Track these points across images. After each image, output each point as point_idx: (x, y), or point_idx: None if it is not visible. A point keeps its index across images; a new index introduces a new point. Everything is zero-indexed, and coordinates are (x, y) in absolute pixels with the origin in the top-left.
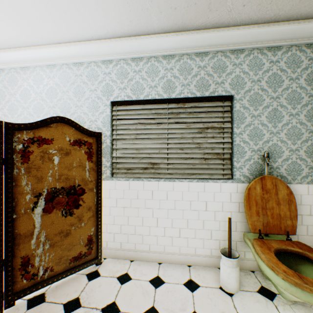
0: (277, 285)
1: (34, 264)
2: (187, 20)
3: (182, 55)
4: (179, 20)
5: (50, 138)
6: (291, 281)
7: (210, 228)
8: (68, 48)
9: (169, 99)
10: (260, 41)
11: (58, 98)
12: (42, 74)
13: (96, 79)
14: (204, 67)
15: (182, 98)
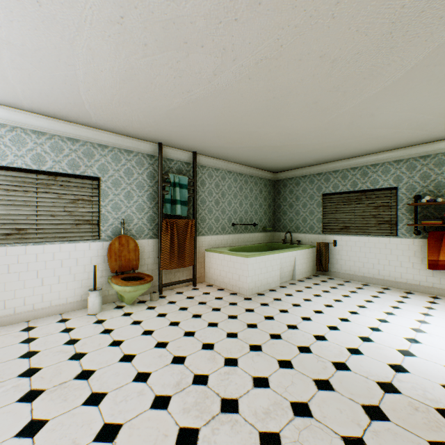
0: (119, 291)
1: None
2: (60, 115)
3: (54, 135)
4: (53, 113)
5: None
6: (124, 284)
7: (81, 279)
8: None
9: (40, 170)
10: (120, 144)
11: None
12: None
13: None
14: (76, 151)
15: (54, 172)
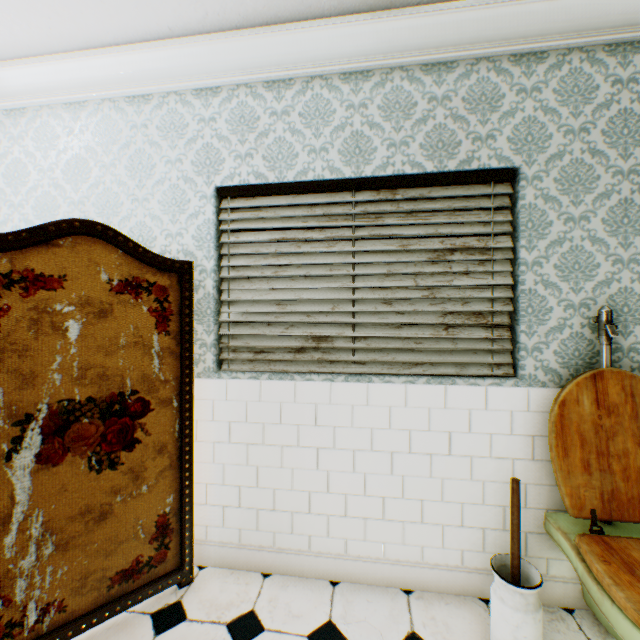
0: None
1: (13, 597)
2: None
3: (389, 71)
4: None
5: (57, 273)
6: None
7: (459, 498)
8: (113, 60)
9: (357, 179)
10: (590, 28)
11: (93, 182)
12: (55, 124)
13: (181, 134)
14: (445, 100)
15: (390, 177)
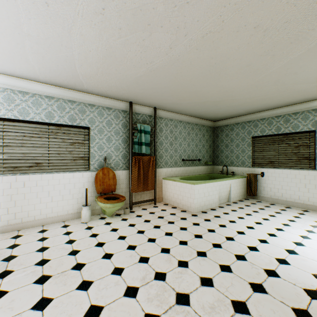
0: (102, 207)
1: None
2: (63, 84)
3: (59, 99)
4: (58, 83)
5: None
6: (106, 202)
7: (77, 197)
8: None
9: (50, 123)
10: (103, 103)
11: None
12: None
13: None
14: (74, 109)
15: (60, 124)
